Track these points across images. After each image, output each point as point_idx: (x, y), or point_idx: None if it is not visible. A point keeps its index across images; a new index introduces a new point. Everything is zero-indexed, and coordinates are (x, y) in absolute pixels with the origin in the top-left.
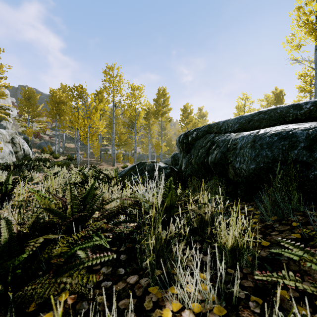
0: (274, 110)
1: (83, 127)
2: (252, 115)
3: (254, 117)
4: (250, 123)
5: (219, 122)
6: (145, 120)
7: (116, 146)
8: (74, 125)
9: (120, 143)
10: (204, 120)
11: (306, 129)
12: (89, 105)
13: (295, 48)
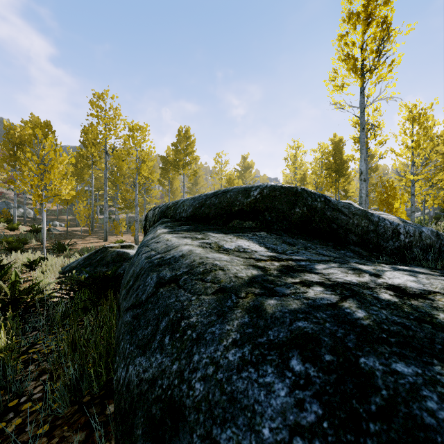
0: (225, 193)
1: (36, 188)
2: (207, 196)
3: (207, 201)
4: (202, 209)
5: (180, 200)
6: (163, 172)
7: (119, 210)
8: (17, 185)
9: (125, 205)
10: (249, 173)
11: (149, 256)
12: (44, 155)
13: (338, 88)
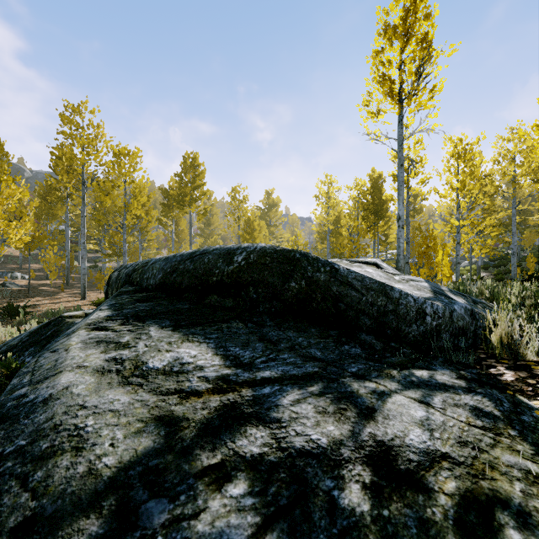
0: (203, 256)
1: None
2: (182, 258)
3: (180, 264)
4: (173, 276)
5: (152, 259)
6: (165, 209)
7: (105, 257)
8: None
9: (114, 251)
10: (274, 212)
11: (16, 386)
12: None
13: (373, 115)
